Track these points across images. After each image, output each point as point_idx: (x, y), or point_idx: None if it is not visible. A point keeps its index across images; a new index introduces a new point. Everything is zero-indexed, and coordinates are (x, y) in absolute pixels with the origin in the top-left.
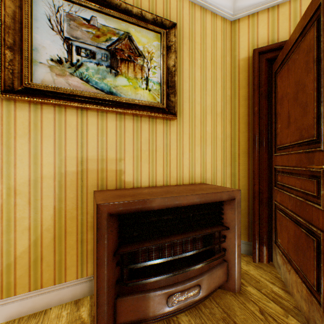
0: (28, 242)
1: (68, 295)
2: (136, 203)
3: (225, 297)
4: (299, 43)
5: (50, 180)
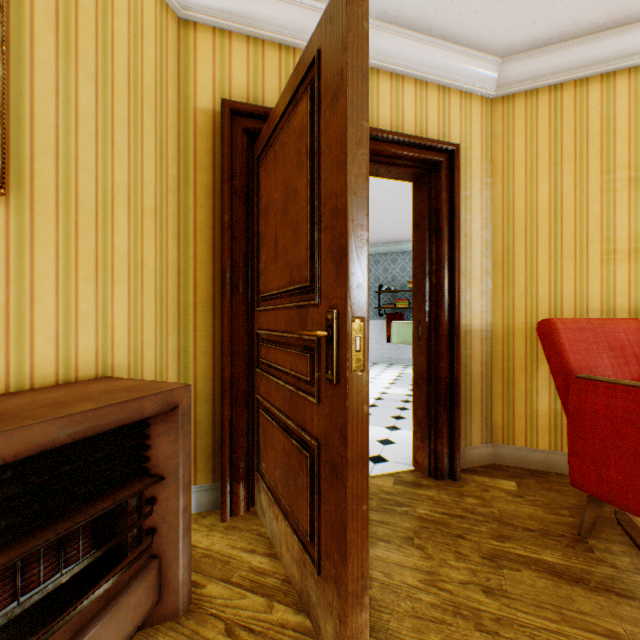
0: None
1: None
2: None
3: None
4: (291, 116)
5: None
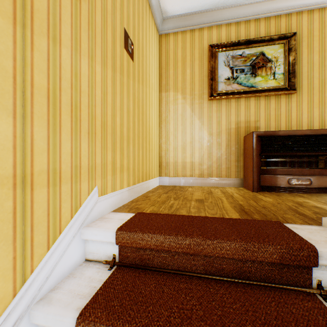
0: (216, 157)
1: (231, 184)
2: (270, 132)
3: None
4: None
5: (224, 132)
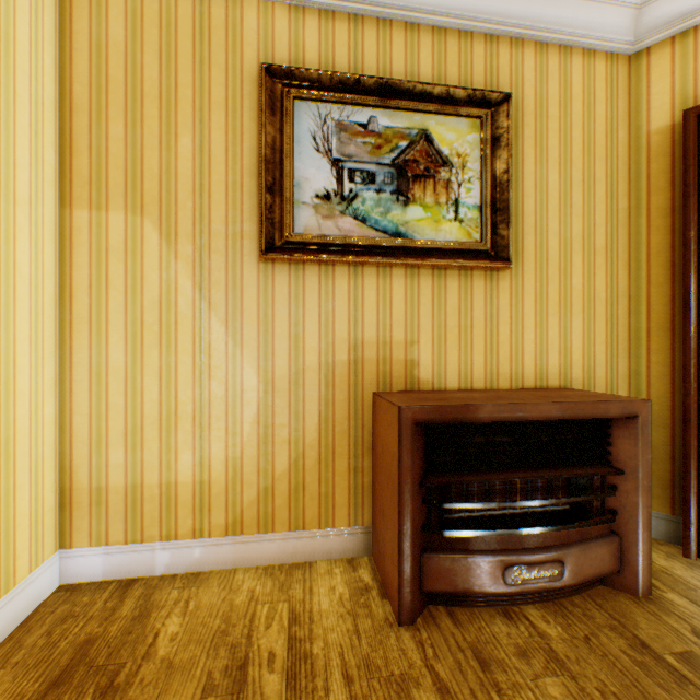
0: (287, 461)
1: (337, 549)
2: (454, 410)
3: (614, 599)
4: None
5: (314, 374)
